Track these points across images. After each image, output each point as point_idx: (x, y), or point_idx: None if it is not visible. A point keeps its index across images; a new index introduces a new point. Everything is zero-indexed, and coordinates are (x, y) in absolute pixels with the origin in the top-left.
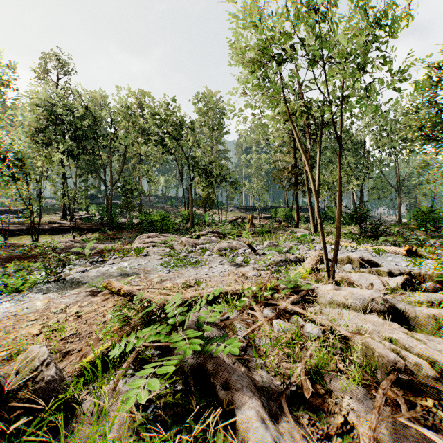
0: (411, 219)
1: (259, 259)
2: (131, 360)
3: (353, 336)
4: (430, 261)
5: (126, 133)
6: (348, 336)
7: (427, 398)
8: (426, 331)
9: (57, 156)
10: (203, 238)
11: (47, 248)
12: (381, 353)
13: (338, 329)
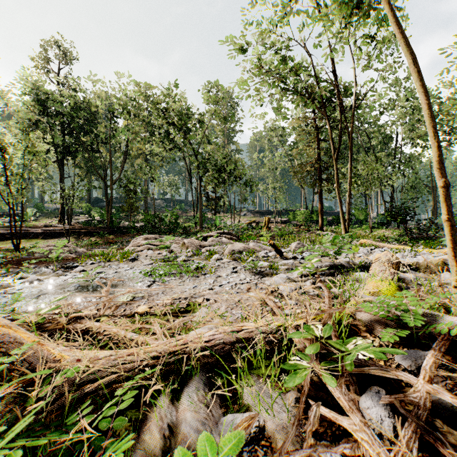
0: None
1: (291, 264)
2: None
3: None
4: None
5: (127, 125)
6: None
7: None
8: None
9: (41, 145)
10: (211, 239)
11: (29, 252)
12: None
13: None
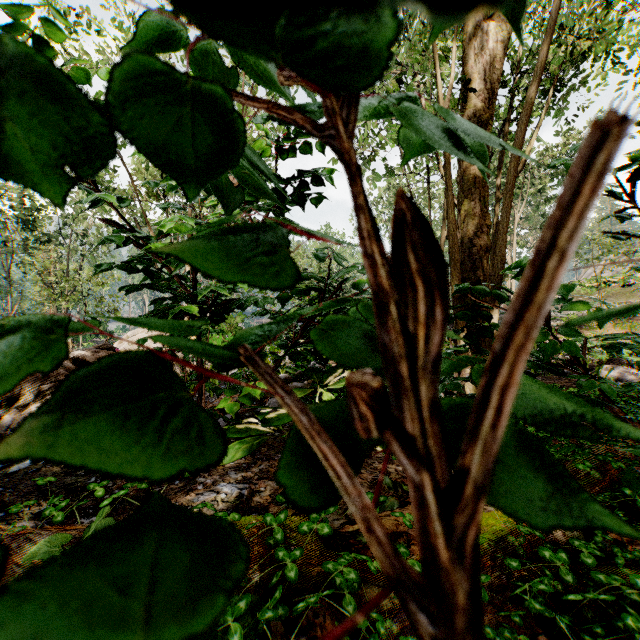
0: None
1: None
2: None
3: None
4: None
5: None
6: None
7: None
8: None
9: None
10: None
11: None
12: None
13: None
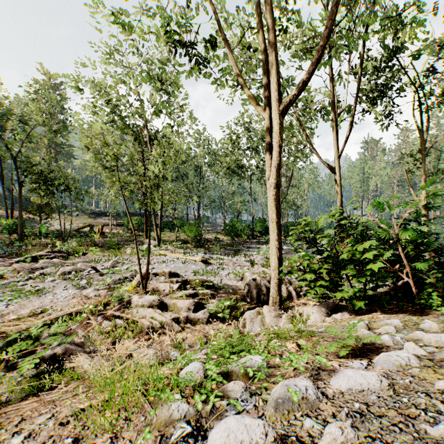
0: (224, 230)
1: (101, 279)
2: (4, 367)
3: (139, 320)
4: (210, 267)
5: None
6: (135, 320)
7: (156, 335)
8: (171, 310)
9: None
10: (42, 261)
11: None
12: (145, 324)
13: (134, 318)
